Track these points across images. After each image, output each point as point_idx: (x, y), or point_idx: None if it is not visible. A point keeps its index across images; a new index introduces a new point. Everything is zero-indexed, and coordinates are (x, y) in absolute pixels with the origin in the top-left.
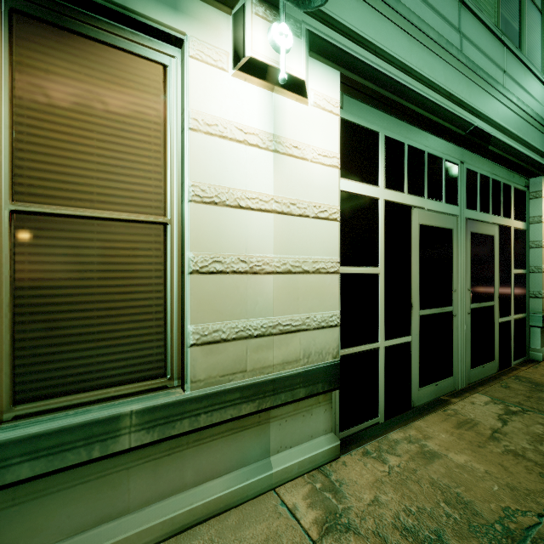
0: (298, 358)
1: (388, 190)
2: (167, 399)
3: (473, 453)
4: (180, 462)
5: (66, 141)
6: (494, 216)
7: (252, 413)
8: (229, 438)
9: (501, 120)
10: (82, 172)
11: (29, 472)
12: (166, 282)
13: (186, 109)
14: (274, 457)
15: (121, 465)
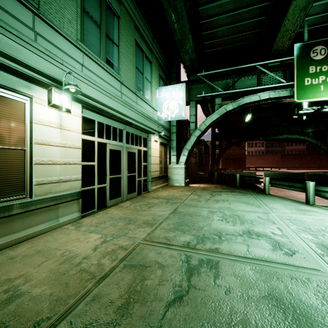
0: (68, 189)
1: (99, 138)
2: (27, 200)
3: (119, 211)
4: (30, 219)
5: None
6: (136, 146)
7: (54, 205)
8: (46, 212)
9: (135, 118)
10: None
11: None
12: (25, 167)
13: (33, 117)
14: (60, 219)
15: (12, 219)
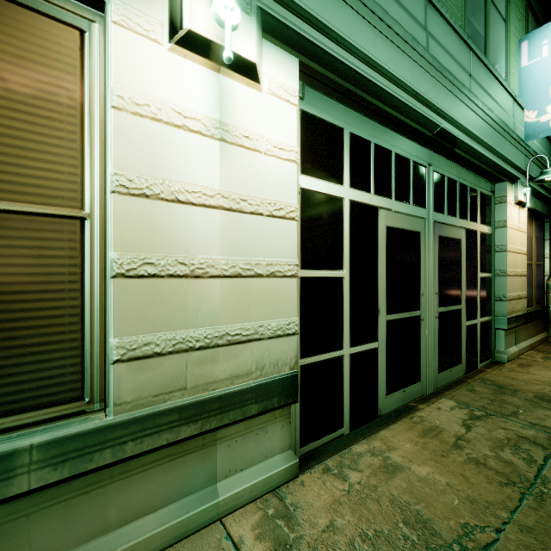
0: (250, 371)
1: (354, 190)
2: (81, 428)
3: (436, 464)
4: (101, 500)
5: None
6: (461, 220)
7: (194, 436)
8: (165, 466)
9: (467, 123)
10: None
11: None
12: (83, 288)
13: (108, 83)
14: (222, 483)
15: (19, 511)
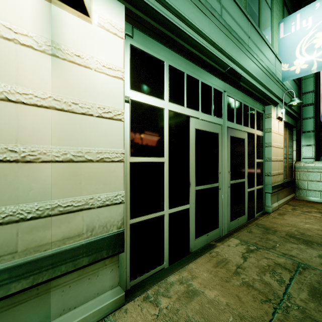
0: (81, 232)
1: (172, 104)
2: None
3: (222, 288)
4: None
5: None
6: (244, 127)
7: (25, 289)
8: None
9: (247, 66)
10: None
11: None
12: None
13: None
14: (56, 321)
15: None
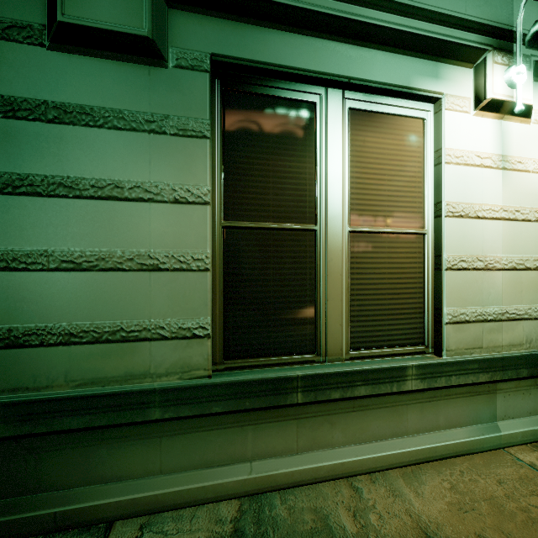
0: (521, 342)
1: None
2: (431, 360)
3: None
4: (436, 409)
5: (372, 184)
6: None
7: (486, 382)
8: (467, 398)
9: None
10: (379, 203)
11: (364, 392)
12: (424, 276)
13: (443, 148)
14: (500, 423)
15: (403, 401)
